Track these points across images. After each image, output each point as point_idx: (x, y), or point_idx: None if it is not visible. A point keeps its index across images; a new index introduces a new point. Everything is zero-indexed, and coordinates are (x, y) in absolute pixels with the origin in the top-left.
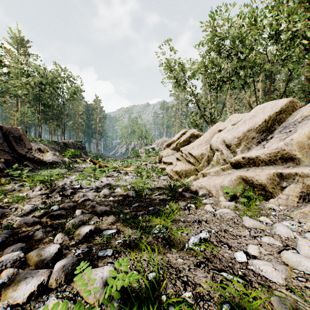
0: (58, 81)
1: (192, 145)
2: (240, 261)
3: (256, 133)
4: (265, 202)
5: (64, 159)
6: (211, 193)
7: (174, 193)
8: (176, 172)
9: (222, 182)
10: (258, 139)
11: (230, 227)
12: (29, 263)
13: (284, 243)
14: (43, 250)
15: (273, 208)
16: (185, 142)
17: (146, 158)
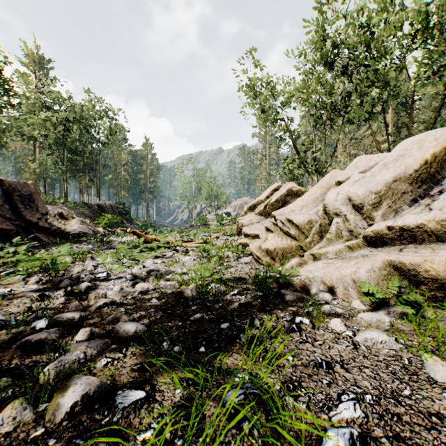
0: (90, 116)
1: (292, 206)
2: None
3: (409, 185)
4: (443, 313)
5: (97, 228)
6: (334, 291)
7: (267, 291)
8: (266, 251)
9: (355, 273)
10: (412, 195)
11: (402, 384)
12: None
13: None
14: None
15: None
16: (279, 203)
17: (217, 228)
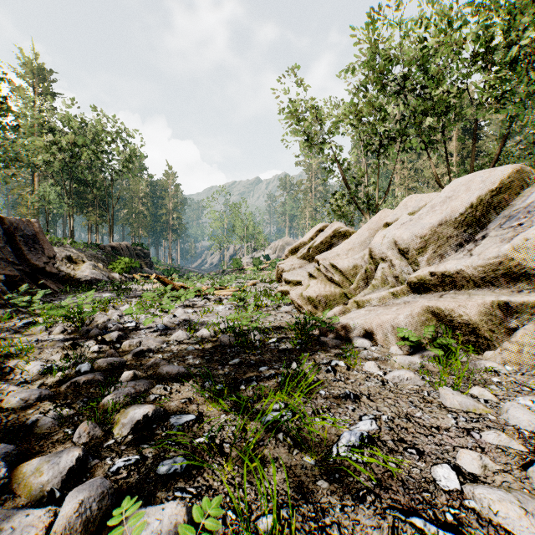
0: (102, 140)
1: (337, 250)
2: (447, 488)
3: (455, 229)
4: (475, 357)
5: (112, 274)
6: (374, 338)
7: (306, 338)
8: (308, 298)
9: (394, 319)
10: (458, 239)
11: (416, 409)
12: (16, 490)
13: (528, 446)
14: (48, 460)
15: (495, 368)
16: (324, 245)
17: (254, 273)
